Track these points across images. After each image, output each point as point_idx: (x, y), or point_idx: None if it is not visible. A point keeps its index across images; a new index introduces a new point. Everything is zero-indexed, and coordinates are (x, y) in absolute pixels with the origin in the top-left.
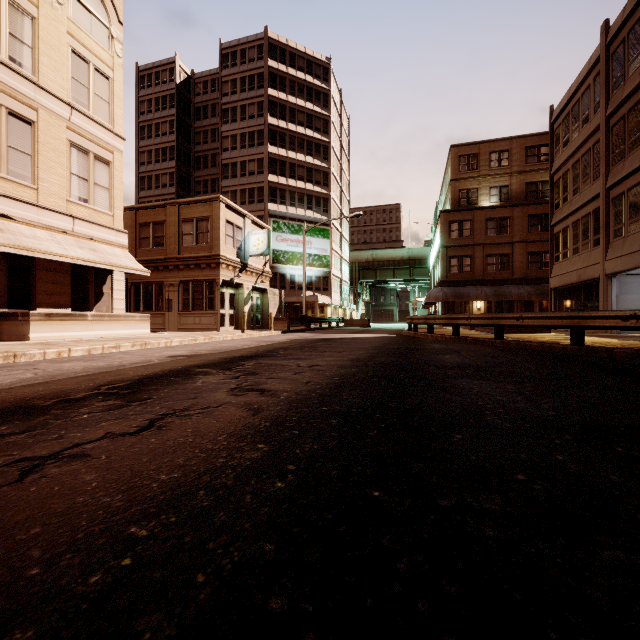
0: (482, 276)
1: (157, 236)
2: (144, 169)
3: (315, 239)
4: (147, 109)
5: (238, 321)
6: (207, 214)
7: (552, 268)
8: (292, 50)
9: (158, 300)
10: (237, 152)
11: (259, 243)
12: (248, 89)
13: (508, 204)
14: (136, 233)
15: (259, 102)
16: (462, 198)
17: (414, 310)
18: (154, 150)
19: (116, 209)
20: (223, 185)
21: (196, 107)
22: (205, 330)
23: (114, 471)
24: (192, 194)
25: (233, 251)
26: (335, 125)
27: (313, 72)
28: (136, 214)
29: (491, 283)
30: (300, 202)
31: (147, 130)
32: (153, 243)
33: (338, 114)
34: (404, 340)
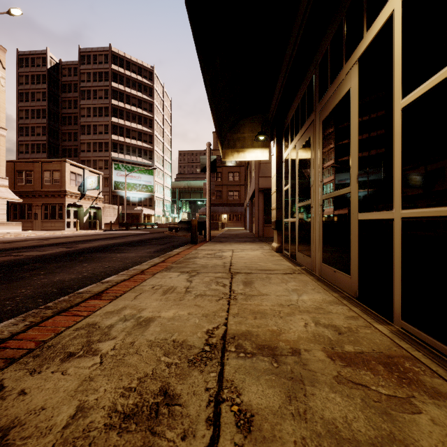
0: (226, 201)
1: (28, 178)
2: (23, 122)
3: (143, 175)
4: (25, 81)
5: (80, 225)
6: (59, 168)
7: (245, 200)
8: (128, 60)
9: (29, 213)
10: (91, 118)
11: (93, 183)
12: (98, 80)
13: (238, 165)
14: (14, 175)
15: (105, 89)
16: (218, 160)
17: (197, 218)
18: (30, 110)
19: (1, 166)
20: (81, 138)
21: (63, 84)
22: (57, 230)
23: (4, 246)
24: (60, 141)
25: (76, 188)
26: (158, 106)
27: (142, 74)
28: (14, 165)
29: (230, 205)
30: (133, 152)
31: (25, 96)
32: (25, 182)
33: (161, 99)
34: (147, 233)
